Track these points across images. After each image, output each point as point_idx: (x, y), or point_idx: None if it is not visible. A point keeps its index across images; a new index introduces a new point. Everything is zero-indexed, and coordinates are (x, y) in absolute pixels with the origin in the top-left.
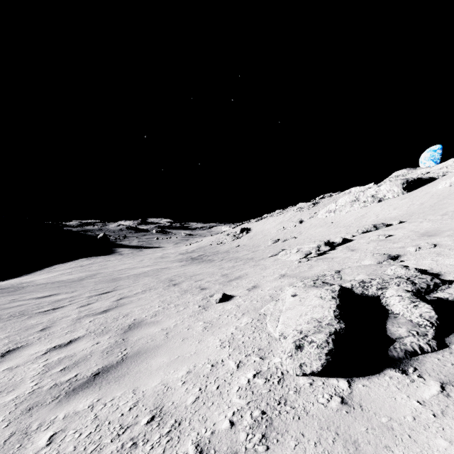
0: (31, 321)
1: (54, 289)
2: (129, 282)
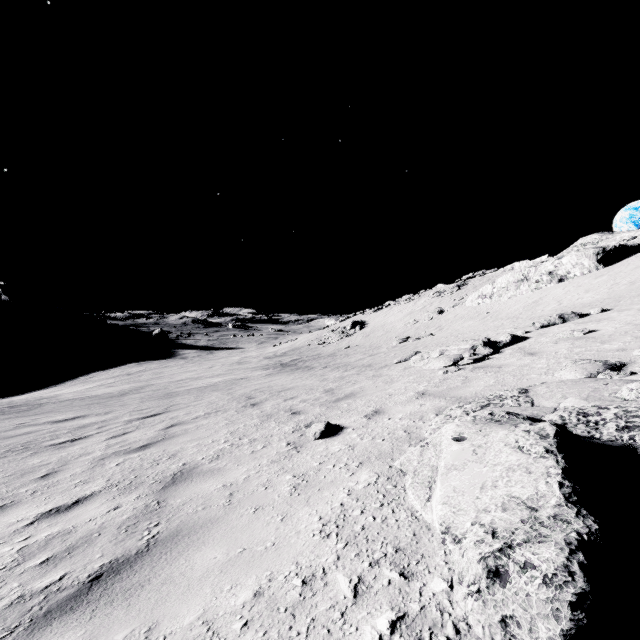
0: (34, 460)
1: (82, 408)
2: (189, 399)
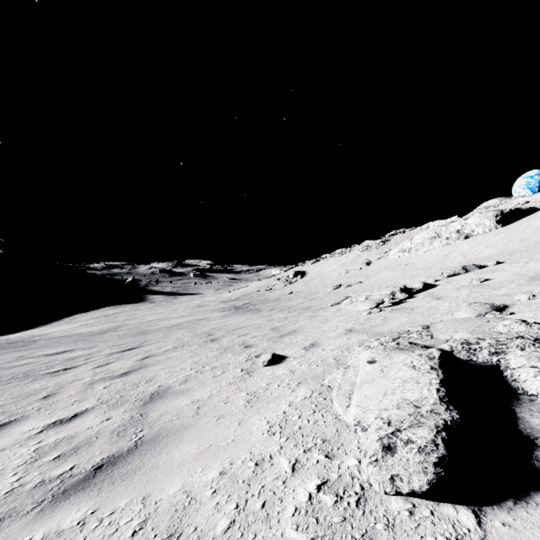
0: (35, 385)
1: (69, 343)
2: (159, 336)
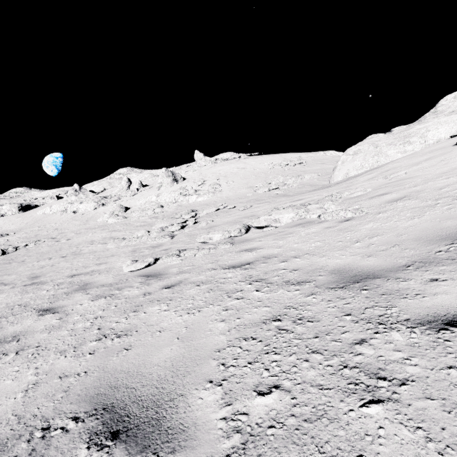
0: None
1: None
2: None
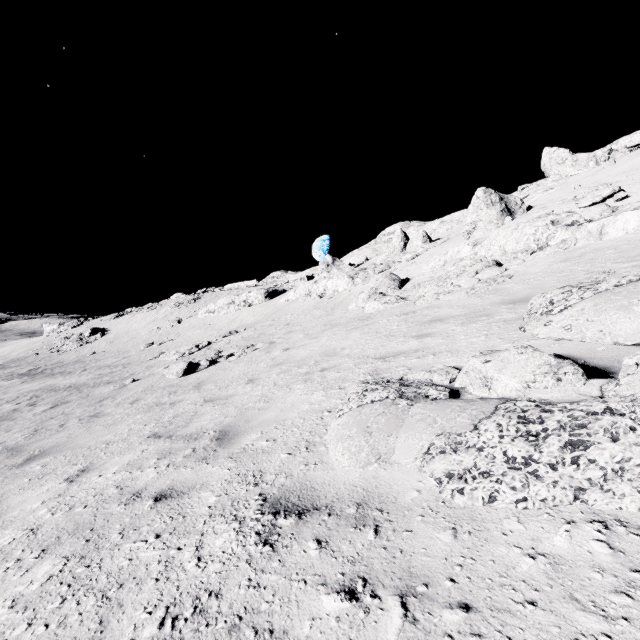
0: None
1: None
2: None
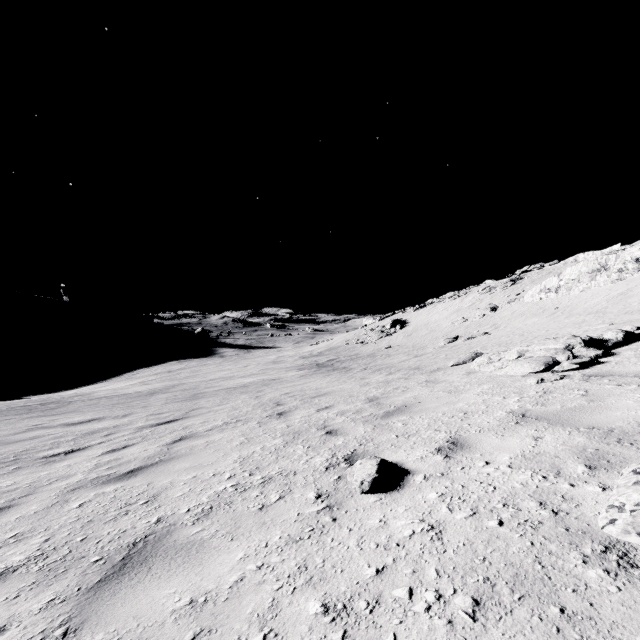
0: (6, 482)
1: (105, 408)
2: (213, 403)
